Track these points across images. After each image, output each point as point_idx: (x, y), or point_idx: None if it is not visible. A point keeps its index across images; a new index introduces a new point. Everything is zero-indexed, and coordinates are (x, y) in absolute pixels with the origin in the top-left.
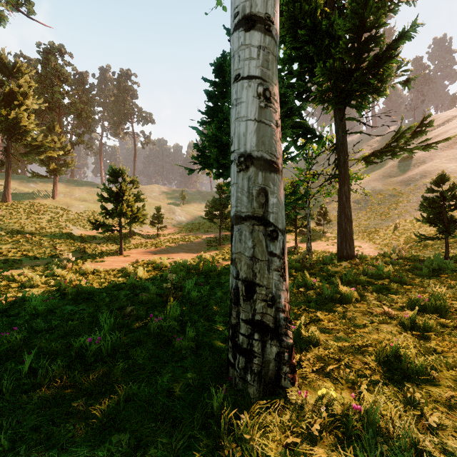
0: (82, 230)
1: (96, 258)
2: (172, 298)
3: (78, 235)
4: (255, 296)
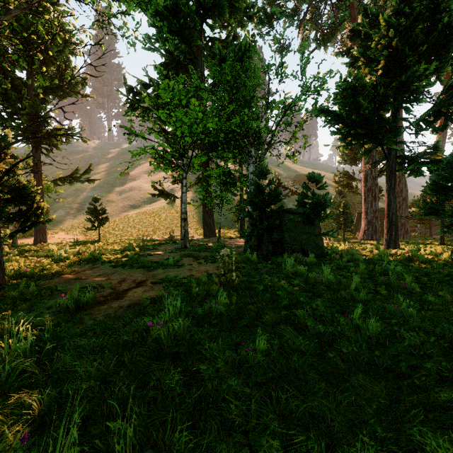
0: None
1: None
2: None
3: None
4: None
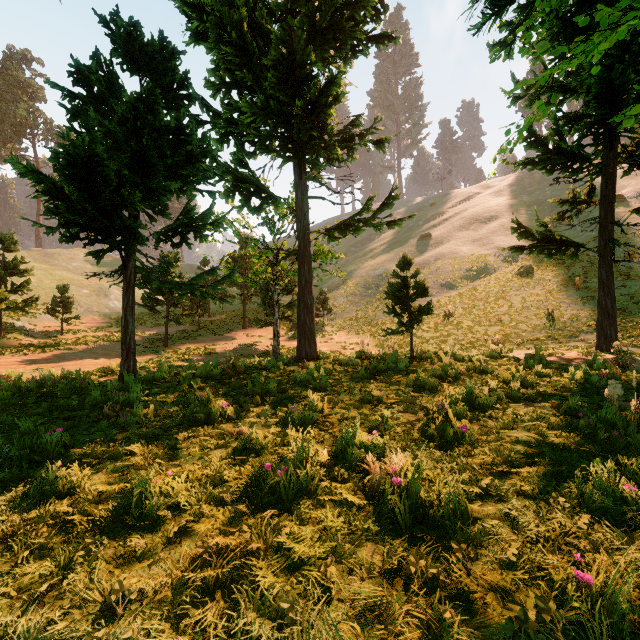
0: None
1: None
2: None
3: None
4: None
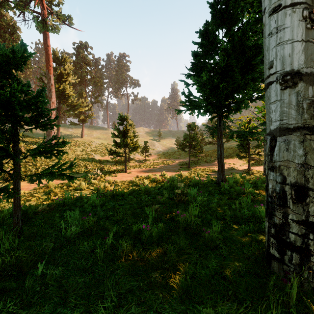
0: (99, 157)
1: (111, 174)
2: (192, 200)
3: (98, 159)
4: (308, 200)
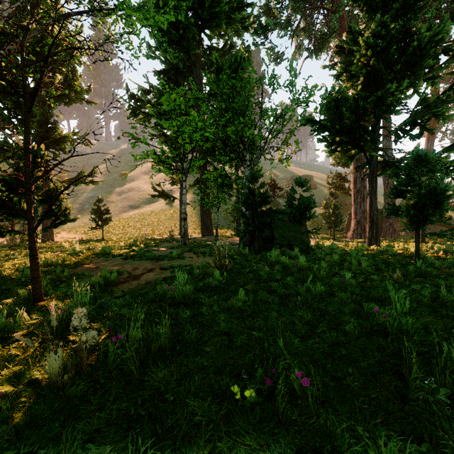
0: None
1: None
2: None
3: None
4: None
